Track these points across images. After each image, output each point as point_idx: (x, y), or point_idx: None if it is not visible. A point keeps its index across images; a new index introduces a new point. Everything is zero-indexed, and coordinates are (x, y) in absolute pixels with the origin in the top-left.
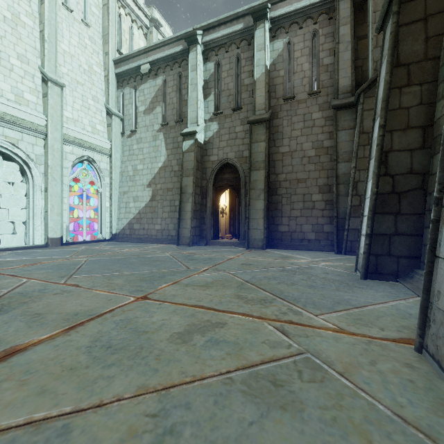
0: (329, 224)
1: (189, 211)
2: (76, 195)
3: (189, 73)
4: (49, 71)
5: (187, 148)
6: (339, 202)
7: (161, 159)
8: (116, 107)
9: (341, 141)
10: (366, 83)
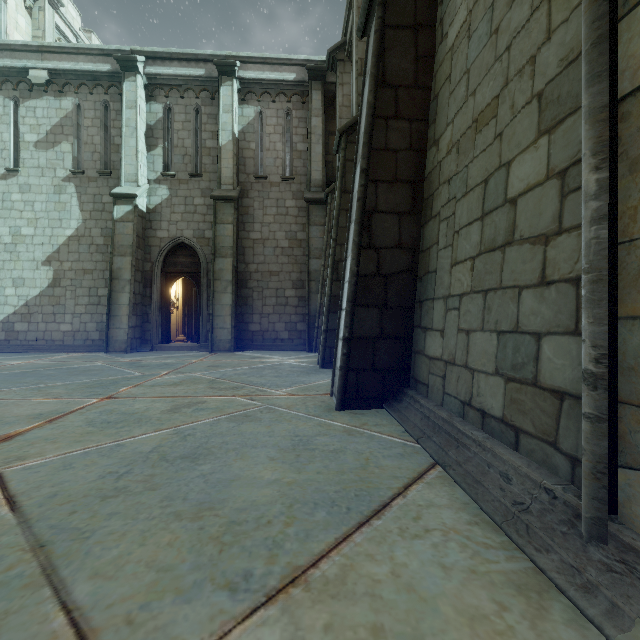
0: (302, 322)
1: (126, 305)
2: None
3: (124, 110)
4: None
5: (121, 215)
6: (311, 300)
7: (71, 224)
8: None
9: (313, 237)
10: (333, 185)
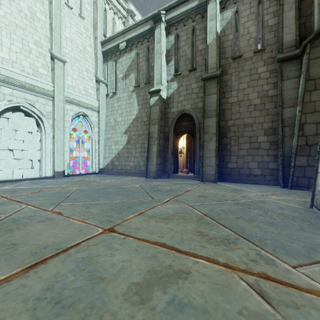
0: (273, 162)
1: (155, 152)
2: (75, 140)
3: (155, 45)
4: (56, 52)
5: (153, 102)
6: (284, 143)
7: (134, 113)
8: (102, 76)
9: (286, 89)
10: (313, 34)
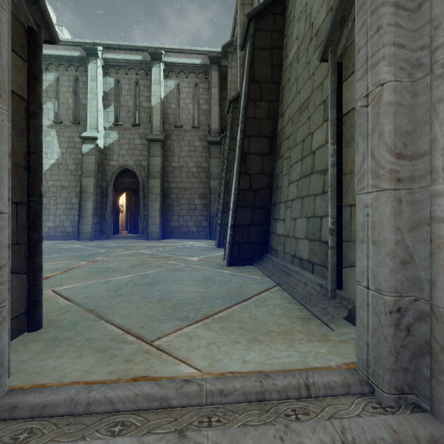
0: (205, 220)
1: (91, 209)
2: None
3: (89, 82)
4: None
5: (87, 151)
6: (211, 206)
7: (53, 156)
8: None
9: (212, 166)
10: (225, 132)
